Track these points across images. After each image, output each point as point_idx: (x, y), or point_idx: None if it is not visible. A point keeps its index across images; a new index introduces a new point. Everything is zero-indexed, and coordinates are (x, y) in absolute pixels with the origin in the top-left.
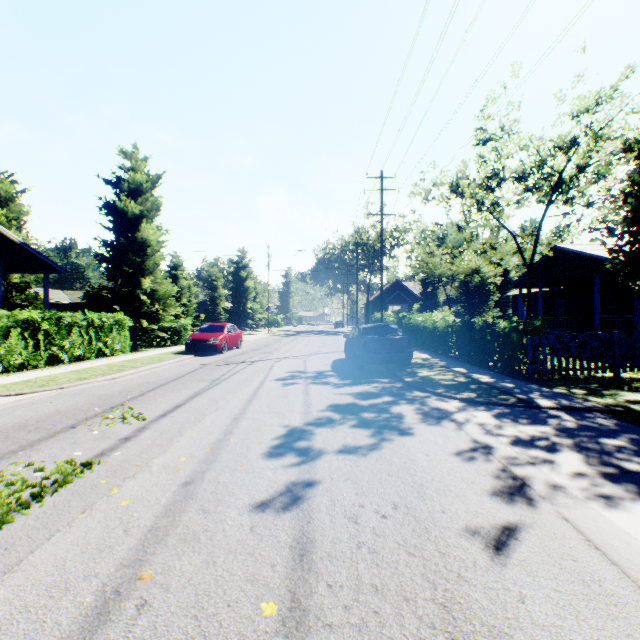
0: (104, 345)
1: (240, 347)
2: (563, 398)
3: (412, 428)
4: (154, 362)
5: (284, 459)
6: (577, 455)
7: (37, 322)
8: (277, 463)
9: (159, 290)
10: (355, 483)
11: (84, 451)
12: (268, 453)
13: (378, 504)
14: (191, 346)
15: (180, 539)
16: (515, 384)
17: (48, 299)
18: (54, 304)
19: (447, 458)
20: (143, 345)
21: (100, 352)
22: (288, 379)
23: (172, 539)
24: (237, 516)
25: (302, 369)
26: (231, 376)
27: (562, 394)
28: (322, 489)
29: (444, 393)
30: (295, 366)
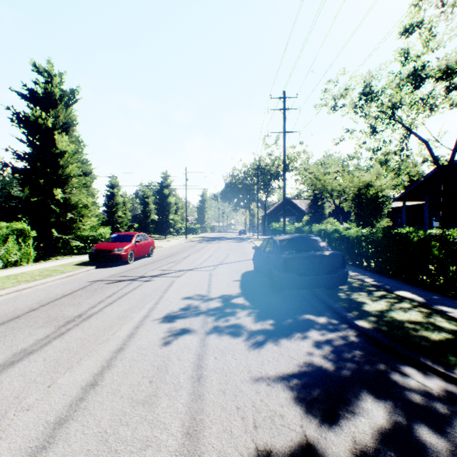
0: None
1: (151, 255)
2: None
3: None
4: (33, 279)
5: None
6: None
7: None
8: None
9: (72, 200)
10: None
11: None
12: None
13: None
14: (94, 256)
15: None
16: None
17: None
18: None
19: None
20: (64, 252)
21: None
22: (179, 317)
23: None
24: None
25: (204, 291)
26: (103, 309)
27: None
28: None
29: None
30: (197, 285)
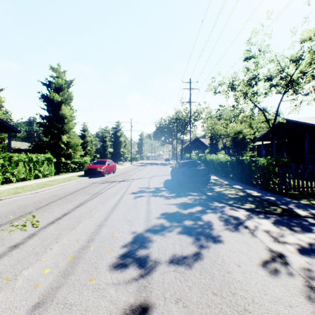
0: (39, 172)
1: (115, 172)
2: (311, 208)
3: (220, 235)
4: (64, 181)
5: (126, 271)
6: None
7: None
8: (120, 276)
9: (71, 142)
10: (186, 307)
11: None
12: (115, 263)
13: None
14: (87, 172)
15: None
16: (275, 197)
17: (10, 146)
18: (22, 149)
19: (256, 270)
20: (64, 171)
21: (36, 175)
22: (138, 193)
23: None
24: None
25: (147, 186)
26: (105, 191)
27: (308, 205)
28: None
29: (234, 204)
30: (143, 184)
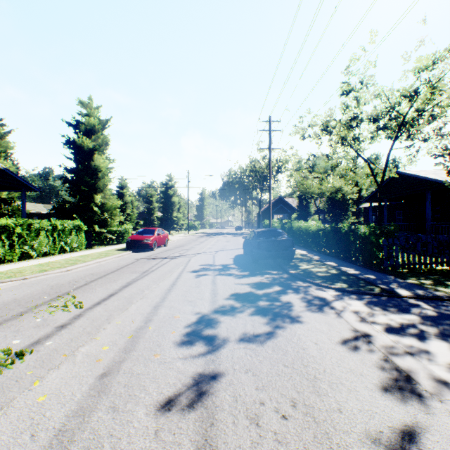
0: (65, 244)
1: (167, 245)
2: (417, 288)
3: (300, 316)
4: (101, 257)
5: (193, 348)
6: (446, 344)
7: (12, 227)
8: (186, 352)
9: (107, 203)
10: (255, 375)
11: (23, 339)
12: (179, 341)
13: (277, 401)
14: (130, 245)
15: (83, 448)
16: (376, 276)
17: (25, 210)
18: (35, 214)
19: (334, 347)
20: (96, 243)
21: (62, 249)
22: (200, 271)
23: (75, 448)
24: (144, 416)
25: (211, 263)
26: (157, 268)
27: (415, 284)
28: (225, 382)
29: (322, 283)
30: (206, 260)
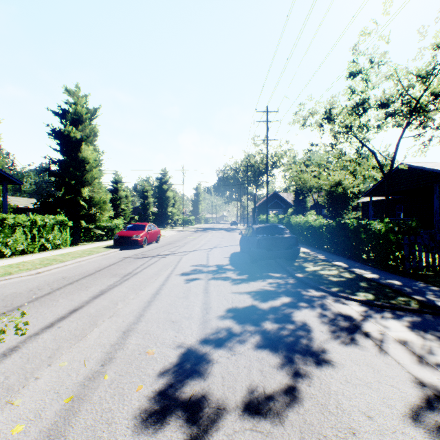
0: (46, 241)
1: (158, 241)
2: None
3: (327, 351)
4: (83, 256)
5: (164, 430)
6: None
7: None
8: None
9: (95, 197)
10: None
11: None
12: (145, 412)
13: None
14: (118, 241)
15: None
16: (401, 281)
17: (6, 204)
18: (29, 209)
19: (404, 428)
20: (85, 239)
21: (43, 247)
22: (191, 274)
23: None
24: None
25: (205, 262)
26: (142, 270)
27: None
28: None
29: (340, 293)
30: (199, 259)
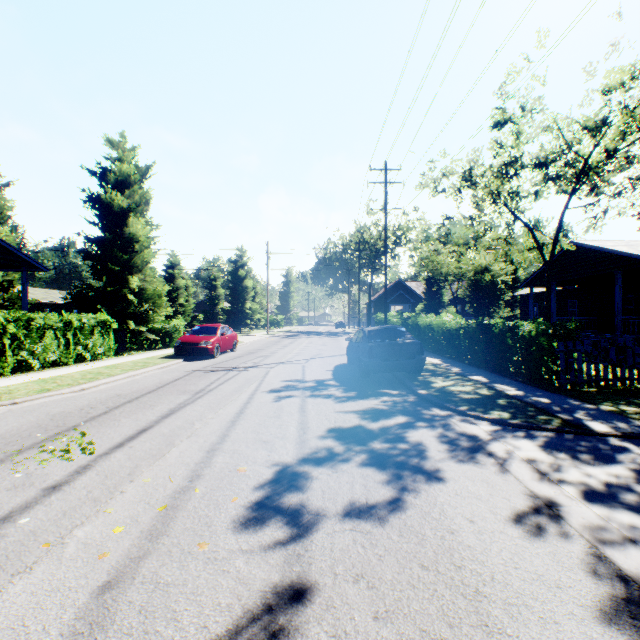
0: (84, 349)
1: (235, 350)
2: (618, 419)
3: (440, 468)
4: (136, 368)
5: (265, 530)
6: None
7: (2, 324)
8: (254, 539)
9: (148, 289)
10: (372, 588)
11: None
12: (243, 517)
13: None
14: (180, 350)
15: None
16: (550, 398)
17: (27, 299)
18: (48, 304)
19: (503, 528)
20: (133, 347)
21: (79, 357)
22: (283, 390)
23: None
24: None
25: (300, 377)
26: (218, 386)
27: (614, 413)
28: (319, 603)
29: (470, 412)
30: (292, 373)
